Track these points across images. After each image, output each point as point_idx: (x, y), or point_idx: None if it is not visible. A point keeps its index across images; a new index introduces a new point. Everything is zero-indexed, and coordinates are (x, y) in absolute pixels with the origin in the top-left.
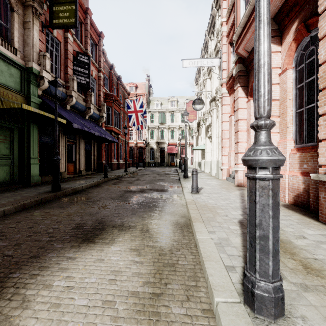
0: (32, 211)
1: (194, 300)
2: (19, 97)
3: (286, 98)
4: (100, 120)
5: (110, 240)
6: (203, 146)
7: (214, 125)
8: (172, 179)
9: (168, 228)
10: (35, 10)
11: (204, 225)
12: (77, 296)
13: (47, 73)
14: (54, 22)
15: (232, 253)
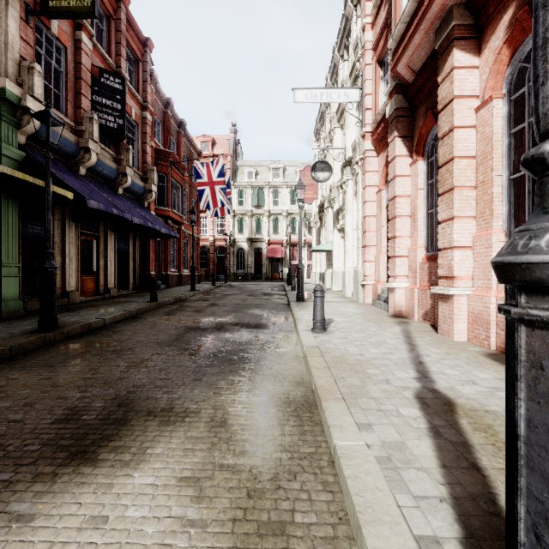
0: None
1: None
2: None
3: (489, 153)
4: (145, 197)
5: (136, 452)
6: (329, 245)
7: (350, 207)
8: (277, 303)
9: (269, 415)
10: None
11: (346, 409)
12: None
13: (37, 101)
14: (50, 4)
15: (423, 490)
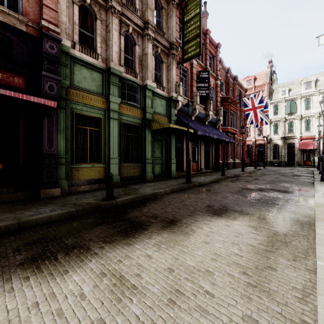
0: (178, 193)
1: (300, 262)
2: (165, 118)
3: None
4: (217, 123)
5: (233, 217)
6: None
7: None
8: (303, 181)
9: (285, 221)
10: (174, 55)
11: None
12: (217, 236)
13: (180, 96)
14: (185, 57)
15: None
